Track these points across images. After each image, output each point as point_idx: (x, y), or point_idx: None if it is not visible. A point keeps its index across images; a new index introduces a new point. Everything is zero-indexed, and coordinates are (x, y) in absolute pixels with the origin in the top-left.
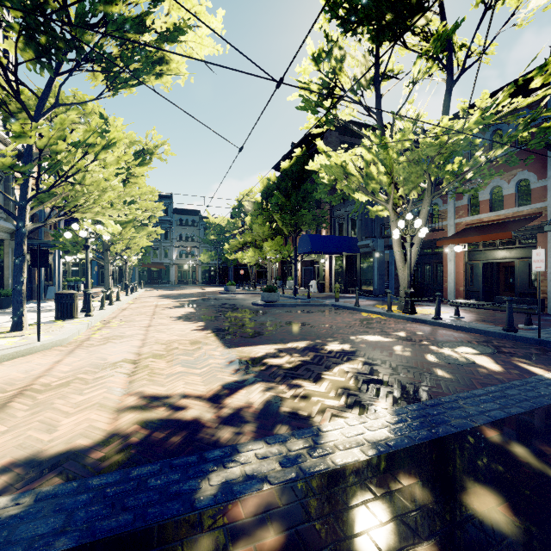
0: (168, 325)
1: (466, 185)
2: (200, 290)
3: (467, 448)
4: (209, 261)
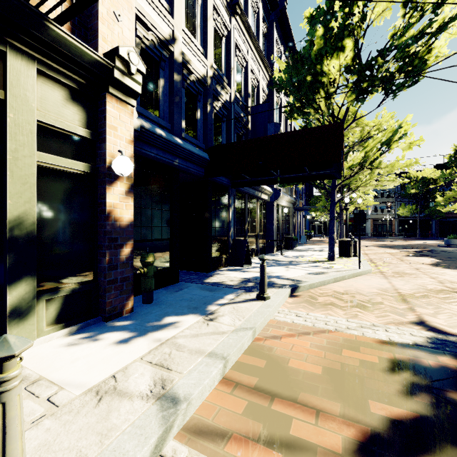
0: (435, 270)
1: None
2: (407, 242)
3: None
4: (408, 214)
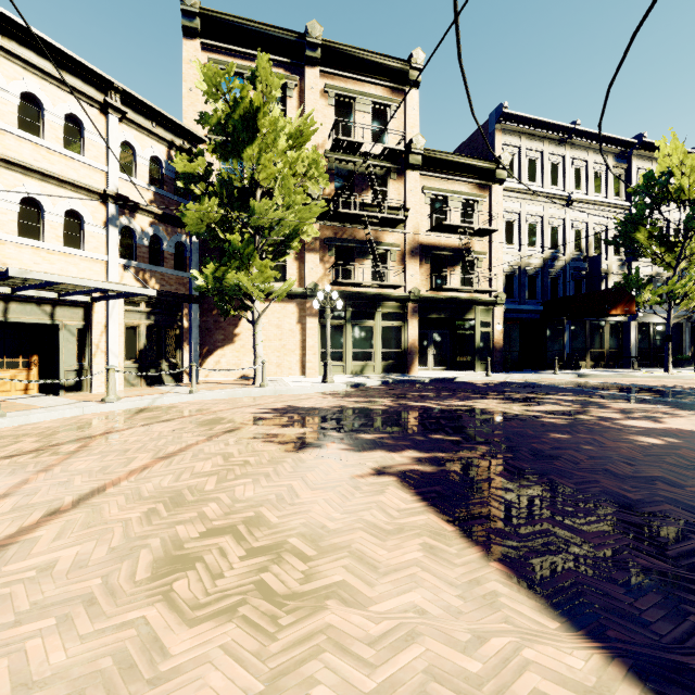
0: None
1: None
2: None
3: None
4: None
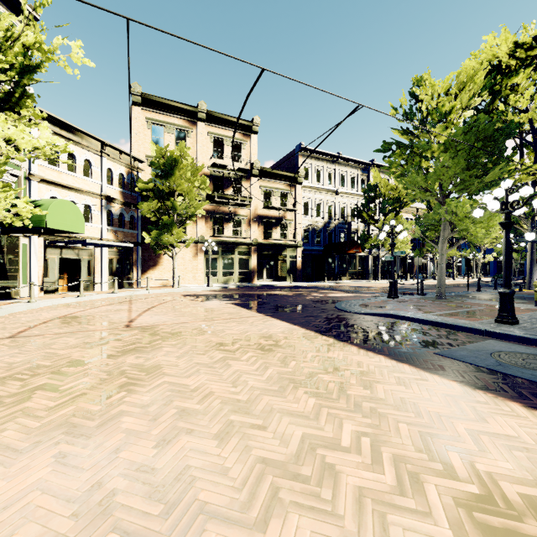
0: None
1: (533, 215)
2: None
3: (376, 289)
4: None
